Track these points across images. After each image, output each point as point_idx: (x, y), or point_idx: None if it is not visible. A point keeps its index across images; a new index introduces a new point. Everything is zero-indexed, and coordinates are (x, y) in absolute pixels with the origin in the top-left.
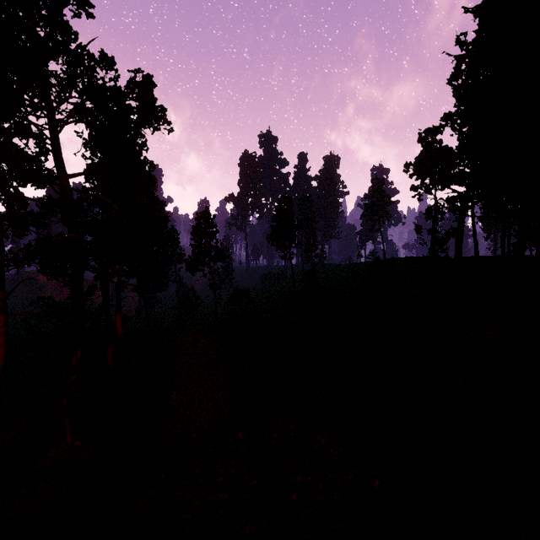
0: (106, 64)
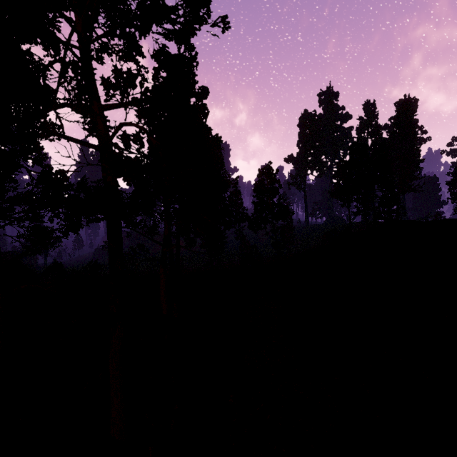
0: None
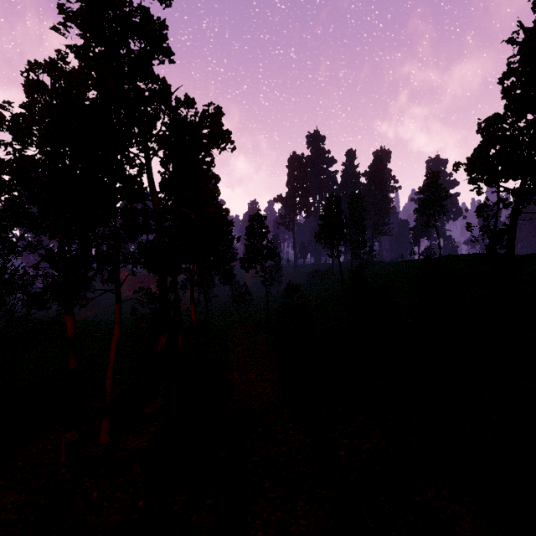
0: (189, 104)
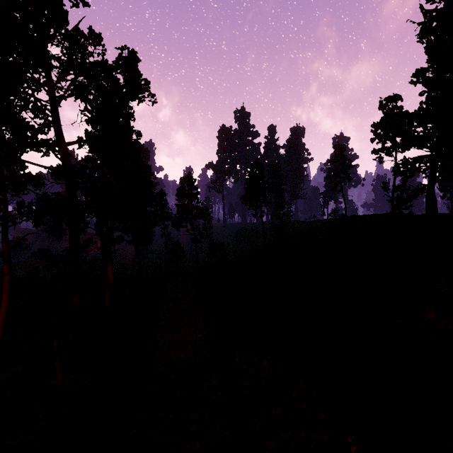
0: (94, 40)
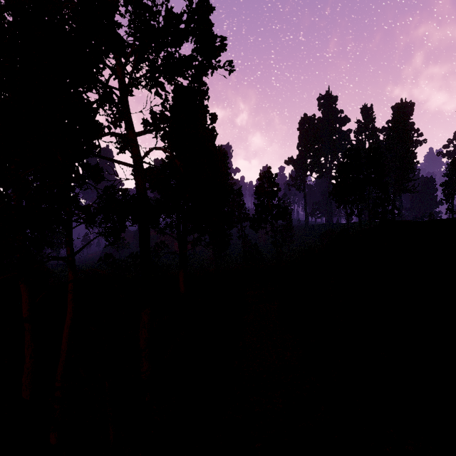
0: None
